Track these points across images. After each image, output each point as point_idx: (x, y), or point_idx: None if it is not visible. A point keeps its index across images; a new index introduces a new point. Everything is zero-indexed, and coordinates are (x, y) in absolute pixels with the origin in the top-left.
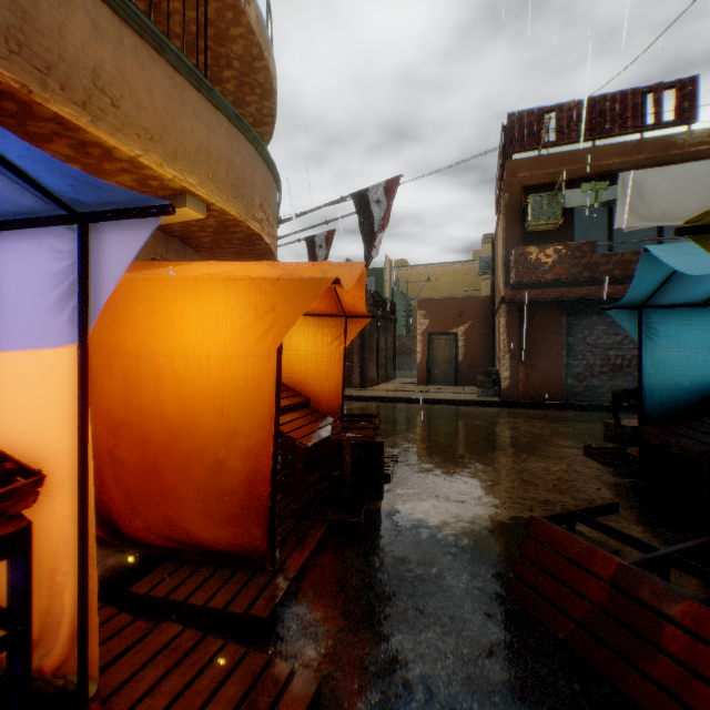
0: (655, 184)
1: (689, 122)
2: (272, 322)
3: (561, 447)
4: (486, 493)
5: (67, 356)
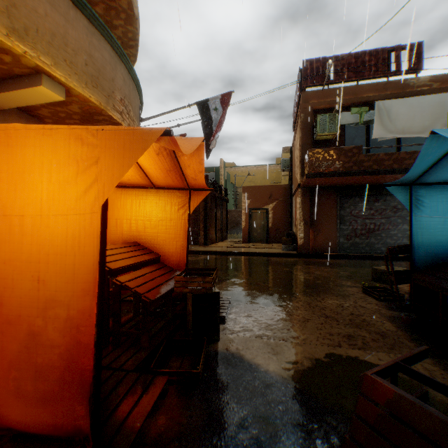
0: (398, 109)
1: (417, 71)
2: (95, 177)
3: (345, 287)
4: (301, 329)
5: None
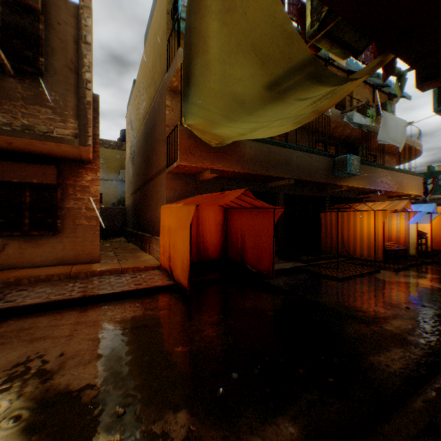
0: None
1: None
2: None
3: None
4: None
5: (426, 224)
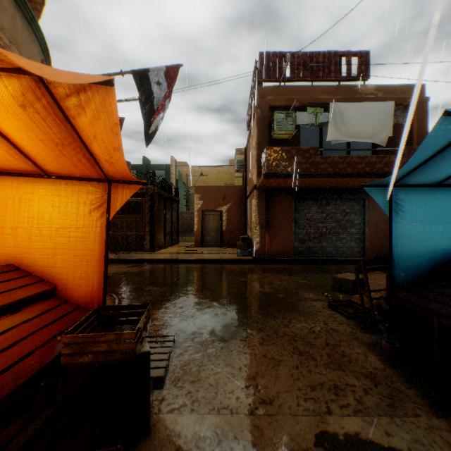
0: (351, 113)
1: (365, 79)
2: None
3: (310, 300)
4: (273, 383)
5: None
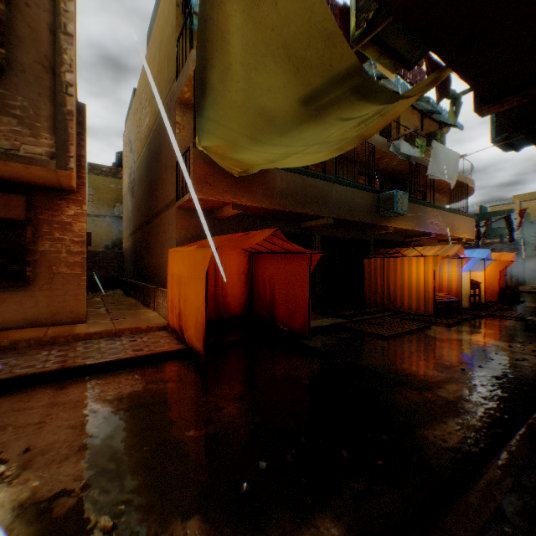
0: None
1: None
2: (497, 267)
3: None
4: None
5: (480, 272)
